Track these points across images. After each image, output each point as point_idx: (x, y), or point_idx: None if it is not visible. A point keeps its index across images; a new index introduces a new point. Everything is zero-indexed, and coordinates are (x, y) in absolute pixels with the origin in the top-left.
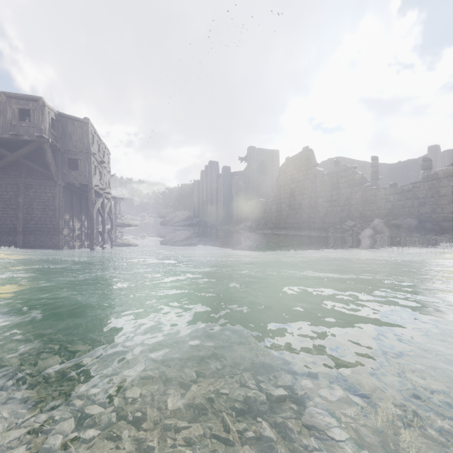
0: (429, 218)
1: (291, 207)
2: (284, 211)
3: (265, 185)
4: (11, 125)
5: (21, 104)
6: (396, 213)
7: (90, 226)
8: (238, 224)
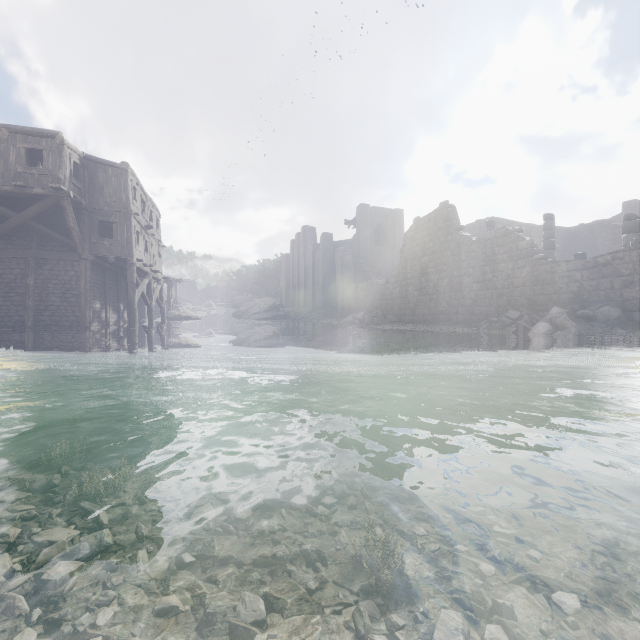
0: (639, 306)
1: (423, 290)
2: (411, 298)
3: (383, 259)
4: (16, 173)
5: (30, 142)
6: (585, 298)
7: (130, 318)
8: (343, 315)
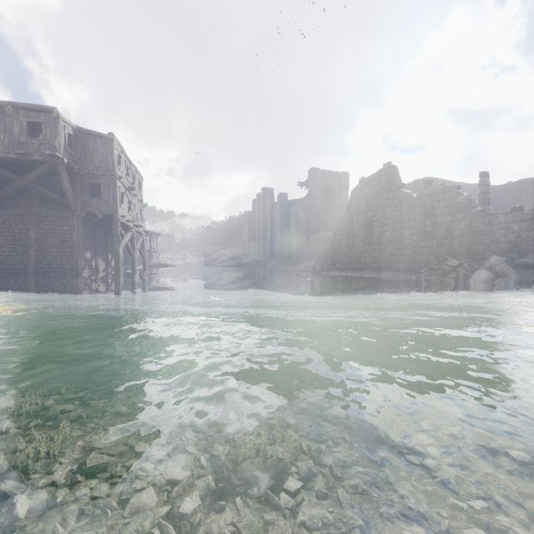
0: None
1: (368, 241)
2: (357, 248)
3: (331, 215)
4: (19, 142)
5: (31, 116)
6: (522, 248)
7: (116, 266)
8: (297, 263)
